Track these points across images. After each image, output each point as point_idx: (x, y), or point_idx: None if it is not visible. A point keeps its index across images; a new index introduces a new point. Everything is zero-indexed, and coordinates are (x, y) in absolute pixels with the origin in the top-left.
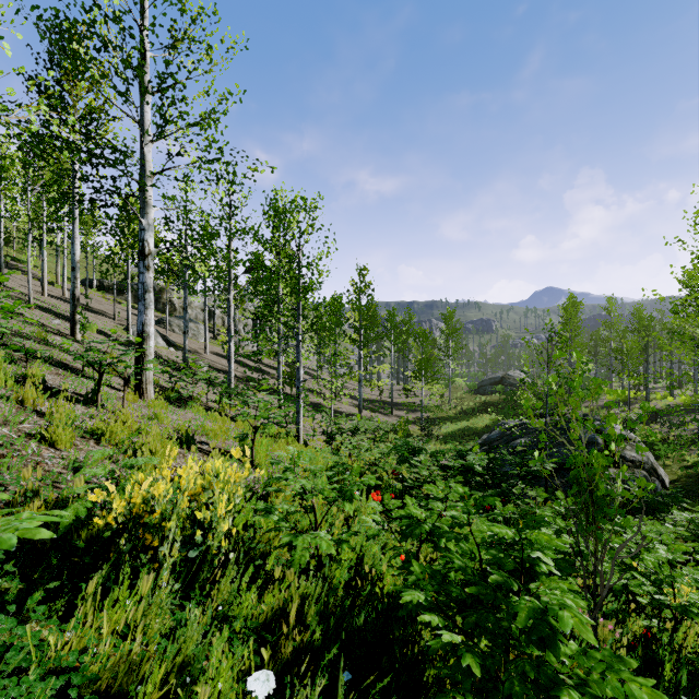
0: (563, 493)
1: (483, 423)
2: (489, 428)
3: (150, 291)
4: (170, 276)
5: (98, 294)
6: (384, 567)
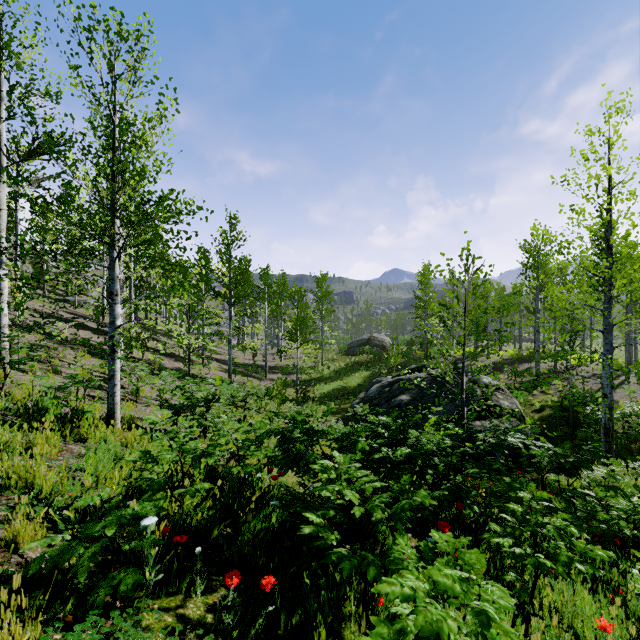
0: None
1: (355, 382)
2: (362, 387)
3: None
4: None
5: None
6: None
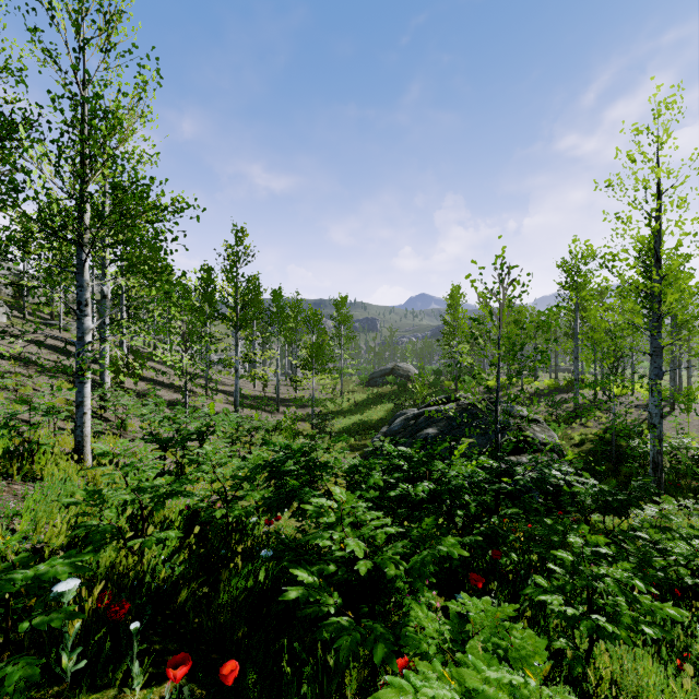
0: None
1: (378, 415)
2: (385, 420)
3: None
4: None
5: None
6: None
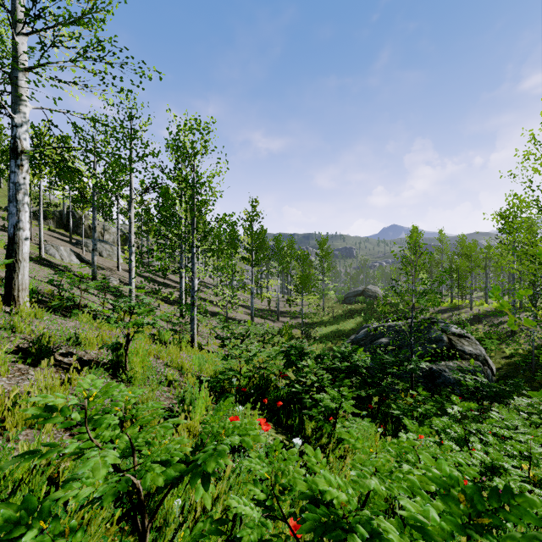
0: None
1: (349, 326)
2: (355, 330)
3: (23, 192)
4: (86, 203)
5: None
6: None
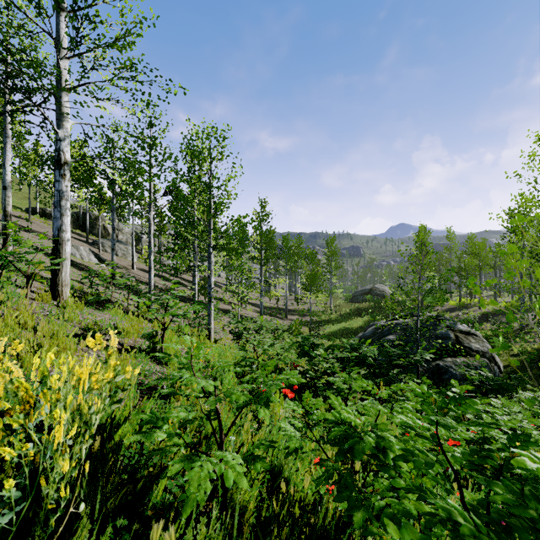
0: (538, 388)
1: (357, 324)
2: (362, 328)
3: (66, 198)
4: (103, 205)
5: (41, 220)
6: (307, 484)
